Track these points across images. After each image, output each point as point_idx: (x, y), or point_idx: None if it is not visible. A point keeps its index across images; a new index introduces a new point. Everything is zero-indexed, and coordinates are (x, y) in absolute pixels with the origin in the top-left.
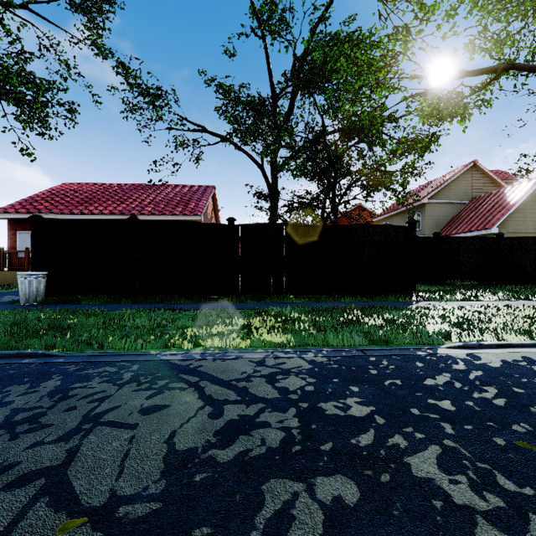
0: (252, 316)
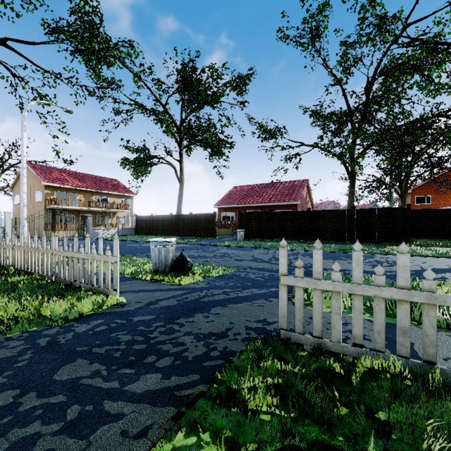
0: (310, 245)
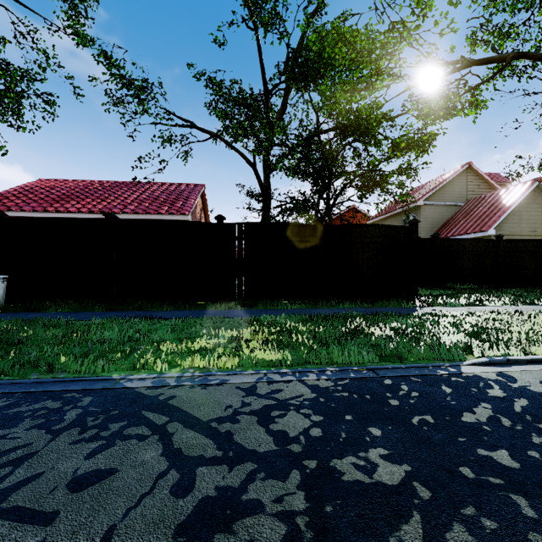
0: (242, 326)
